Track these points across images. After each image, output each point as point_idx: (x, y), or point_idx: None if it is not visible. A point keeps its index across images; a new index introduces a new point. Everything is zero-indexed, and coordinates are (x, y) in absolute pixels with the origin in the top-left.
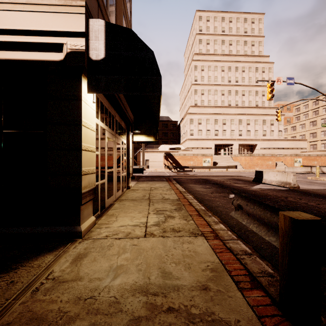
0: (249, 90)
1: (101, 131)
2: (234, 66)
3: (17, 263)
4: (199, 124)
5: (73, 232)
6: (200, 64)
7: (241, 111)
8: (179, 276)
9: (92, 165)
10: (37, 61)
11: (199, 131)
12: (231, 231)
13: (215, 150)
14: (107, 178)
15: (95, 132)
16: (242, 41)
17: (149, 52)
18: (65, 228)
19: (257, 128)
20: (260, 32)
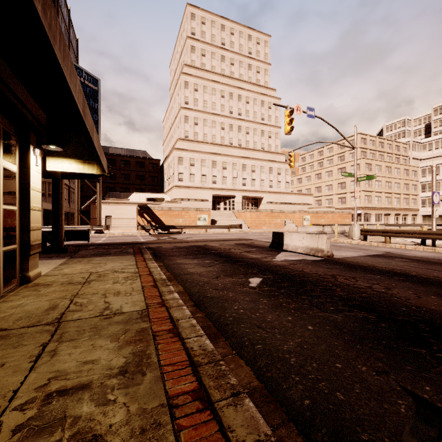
0: (254, 128)
1: None
2: (236, 93)
3: None
4: (192, 166)
5: None
6: (193, 81)
7: (245, 154)
8: None
9: None
10: None
11: (191, 176)
12: None
13: (213, 203)
14: None
15: None
16: (246, 63)
17: None
18: None
19: (264, 177)
20: (266, 58)
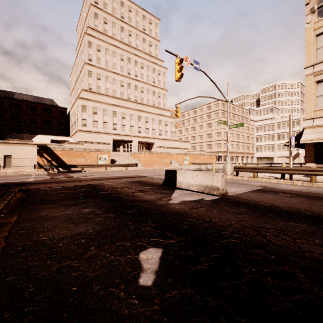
0: (147, 88)
1: None
2: (133, 59)
3: None
4: (95, 114)
5: None
6: (96, 42)
7: (140, 108)
8: None
9: None
10: None
11: (94, 122)
12: None
13: (114, 146)
14: None
15: None
16: (141, 36)
17: None
18: None
19: (155, 127)
20: (156, 36)
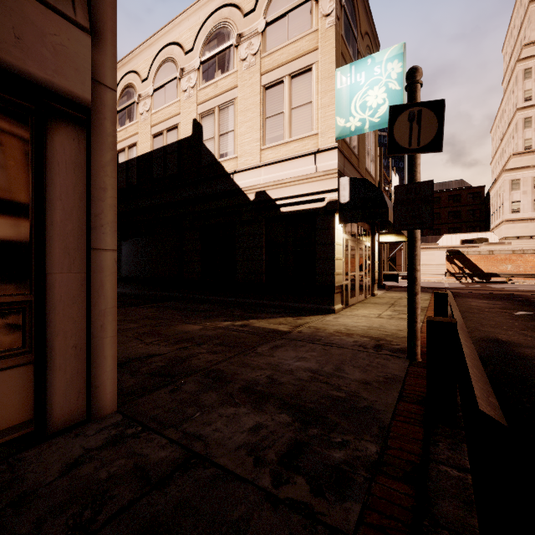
0: None
1: (345, 242)
2: None
3: (307, 315)
4: None
5: (330, 309)
6: None
7: None
8: (388, 327)
9: (340, 269)
10: (311, 209)
11: None
12: None
13: None
14: (350, 280)
15: (342, 246)
16: None
17: (379, 192)
18: (326, 307)
19: None
20: None
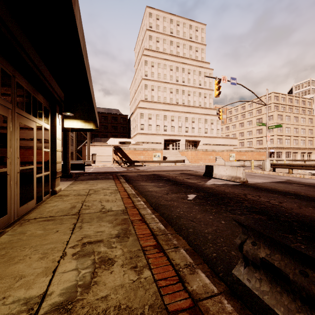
0: (194, 91)
1: None
2: (181, 67)
3: None
4: (150, 119)
5: None
6: (151, 60)
7: (187, 110)
8: None
9: None
10: None
11: (149, 126)
12: (212, 274)
13: (164, 145)
14: None
15: None
16: (188, 45)
17: None
18: None
19: (201, 126)
20: (202, 41)
